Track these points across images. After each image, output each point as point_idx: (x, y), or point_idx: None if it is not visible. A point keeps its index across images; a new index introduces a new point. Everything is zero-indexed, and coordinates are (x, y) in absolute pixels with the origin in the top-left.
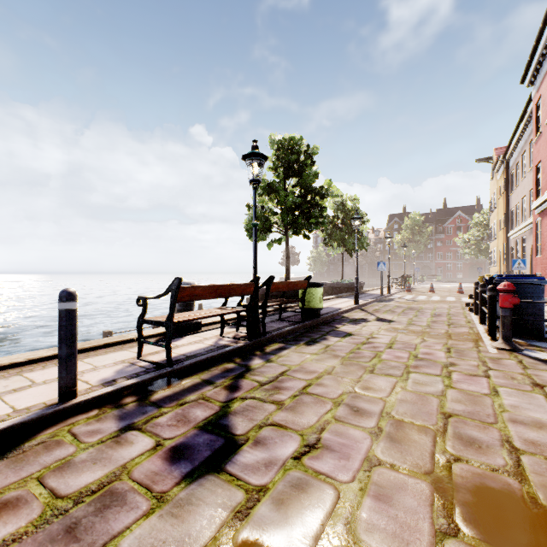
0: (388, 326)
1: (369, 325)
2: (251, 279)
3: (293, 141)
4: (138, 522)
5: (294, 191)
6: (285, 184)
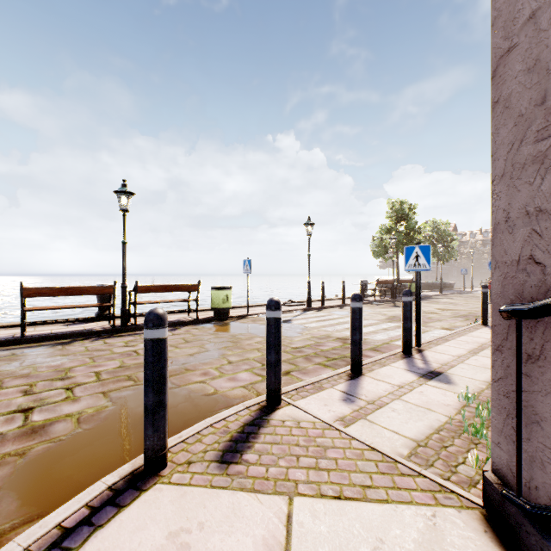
0: (450, 300)
1: (441, 299)
2: (392, 279)
3: (401, 202)
4: (392, 308)
5: (402, 232)
6: (396, 225)
